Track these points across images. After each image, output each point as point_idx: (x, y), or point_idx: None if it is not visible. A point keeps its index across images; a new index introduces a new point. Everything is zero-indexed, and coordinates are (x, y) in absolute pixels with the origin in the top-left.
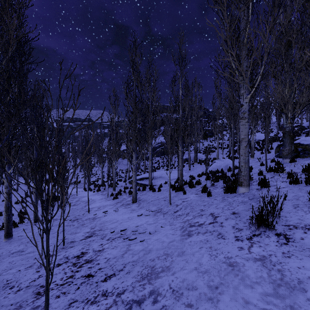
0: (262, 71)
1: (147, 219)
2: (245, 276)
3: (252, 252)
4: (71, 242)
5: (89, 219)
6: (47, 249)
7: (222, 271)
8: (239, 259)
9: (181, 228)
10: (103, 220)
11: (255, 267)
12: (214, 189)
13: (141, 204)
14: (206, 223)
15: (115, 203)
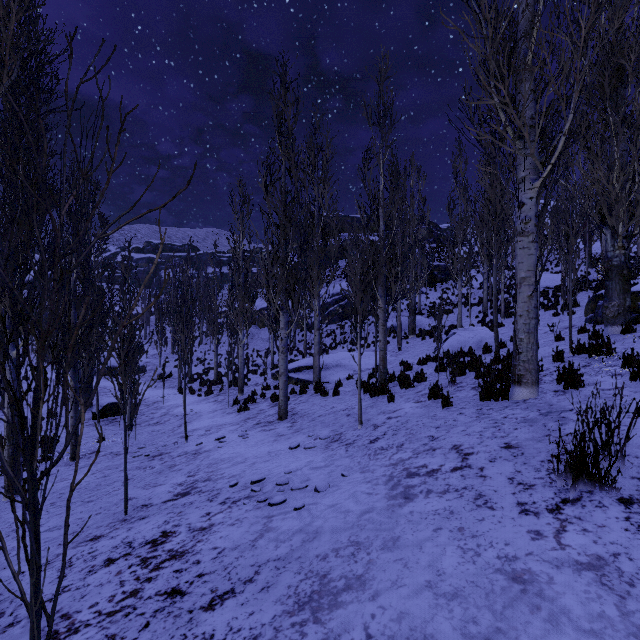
0: (569, 128)
1: (310, 457)
2: (558, 611)
3: (567, 544)
4: (144, 506)
5: (186, 454)
6: (32, 554)
7: (497, 594)
8: (535, 563)
9: (387, 480)
10: (216, 456)
11: (580, 588)
12: (457, 391)
13: (297, 422)
14: (444, 468)
15: (242, 420)
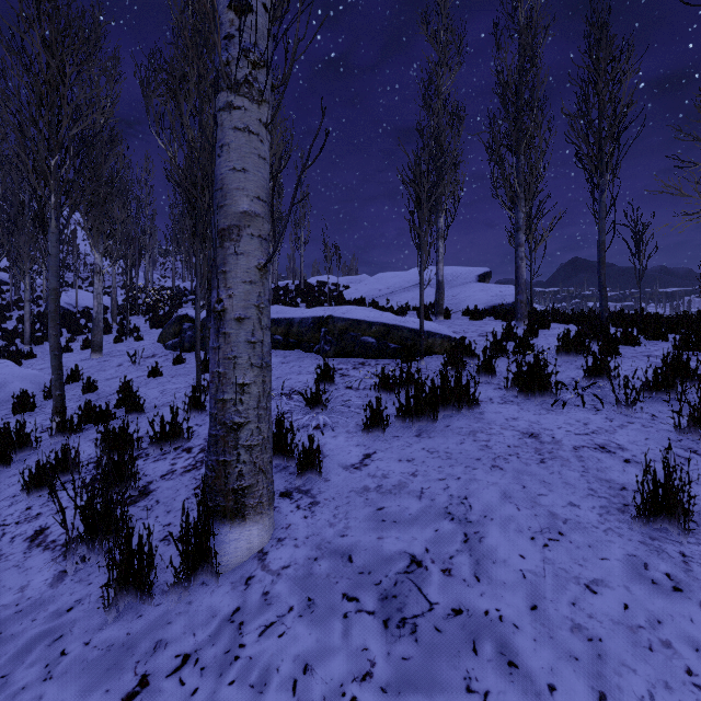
0: None
1: None
2: None
3: None
4: None
5: None
6: None
7: None
8: None
9: None
10: None
11: None
12: None
13: None
14: None
15: None
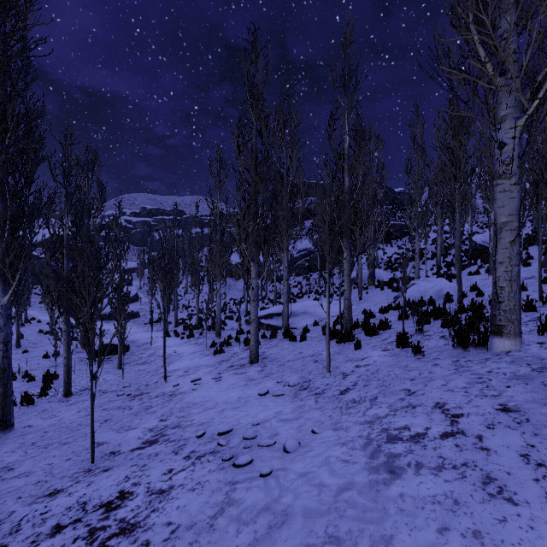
0: None
1: (279, 407)
2: None
3: None
4: (112, 454)
5: (163, 395)
6: None
7: None
8: None
9: (365, 444)
10: (189, 400)
11: None
12: (425, 340)
13: (266, 366)
14: (431, 432)
15: (217, 363)
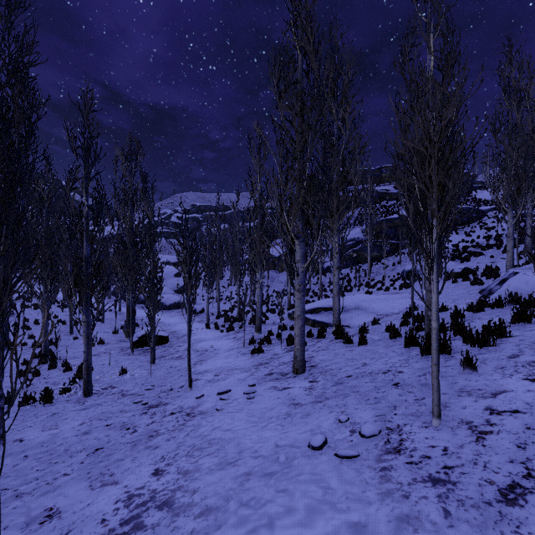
0: None
1: (356, 505)
2: None
3: None
4: None
5: (179, 411)
6: None
7: None
8: None
9: None
10: (205, 431)
11: None
12: None
13: (317, 382)
14: None
15: (254, 366)
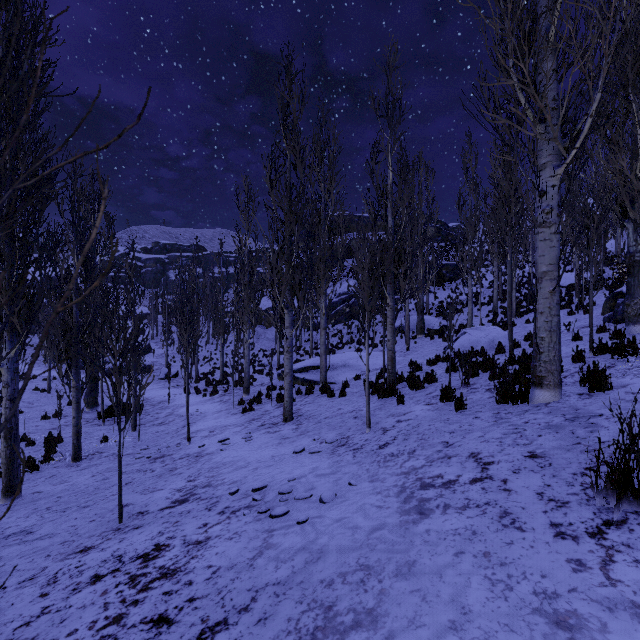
0: (596, 109)
1: (315, 463)
2: None
3: (618, 580)
4: (140, 514)
5: (188, 456)
6: None
7: None
8: (581, 603)
9: (399, 492)
10: (218, 460)
11: None
12: (471, 393)
13: (302, 424)
14: (462, 478)
15: (247, 422)
